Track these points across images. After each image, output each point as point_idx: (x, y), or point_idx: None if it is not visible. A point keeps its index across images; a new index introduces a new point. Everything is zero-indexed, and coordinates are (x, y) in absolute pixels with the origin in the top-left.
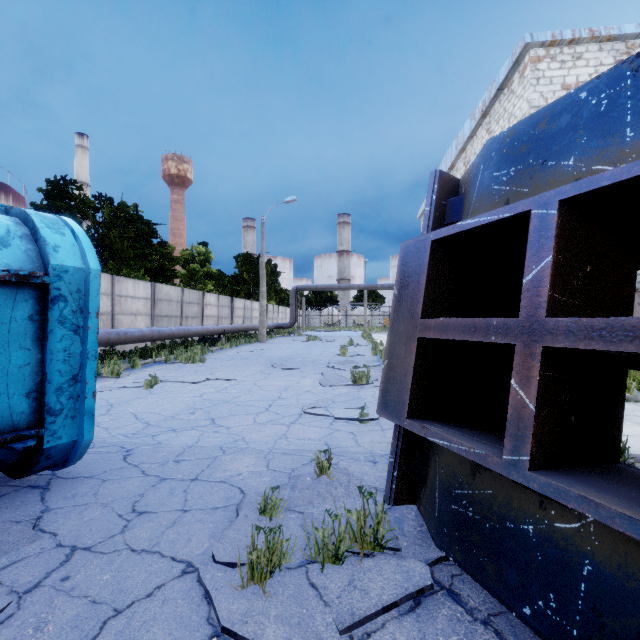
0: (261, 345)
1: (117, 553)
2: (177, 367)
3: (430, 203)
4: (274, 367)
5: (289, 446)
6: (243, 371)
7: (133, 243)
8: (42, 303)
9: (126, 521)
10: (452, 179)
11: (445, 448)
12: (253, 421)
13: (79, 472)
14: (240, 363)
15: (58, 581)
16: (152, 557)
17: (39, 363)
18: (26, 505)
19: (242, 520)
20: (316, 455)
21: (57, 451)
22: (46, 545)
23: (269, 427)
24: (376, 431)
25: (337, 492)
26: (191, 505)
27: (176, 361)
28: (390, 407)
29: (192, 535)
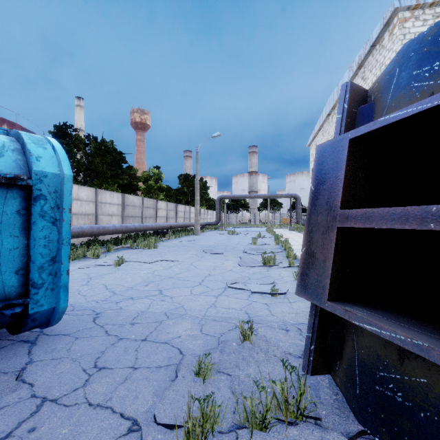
0: (196, 237)
1: (77, 406)
2: (138, 251)
3: (342, 111)
4: (205, 252)
5: (217, 314)
6: (183, 255)
7: (110, 167)
8: (27, 201)
9: (88, 375)
10: (361, 90)
11: (365, 330)
12: (190, 292)
13: (60, 330)
14: (181, 249)
15: (25, 432)
16: (104, 412)
17: (25, 247)
18: (16, 357)
19: (180, 381)
20: (240, 324)
21: (40, 315)
22: (23, 395)
23: (202, 298)
24: (285, 303)
25: (258, 357)
26: (140, 363)
27: (137, 247)
28: (309, 289)
29: (139, 392)
